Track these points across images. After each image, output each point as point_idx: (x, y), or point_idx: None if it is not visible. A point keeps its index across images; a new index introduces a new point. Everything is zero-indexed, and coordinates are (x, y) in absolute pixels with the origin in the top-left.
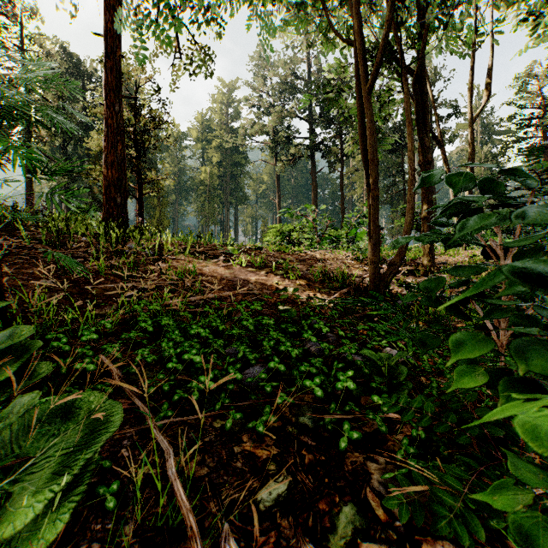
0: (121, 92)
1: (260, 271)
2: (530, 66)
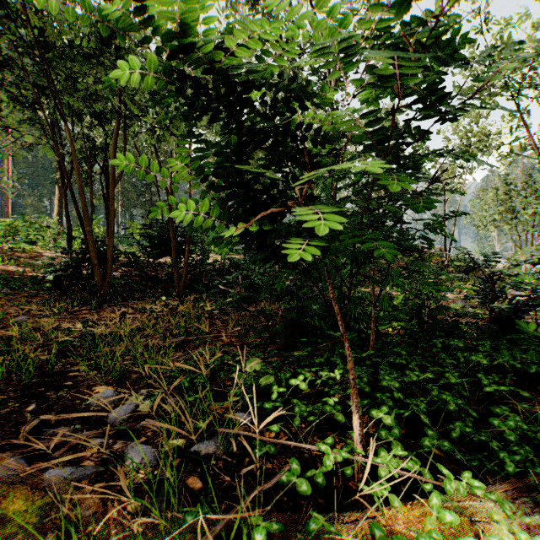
0: None
1: (0, 263)
2: None
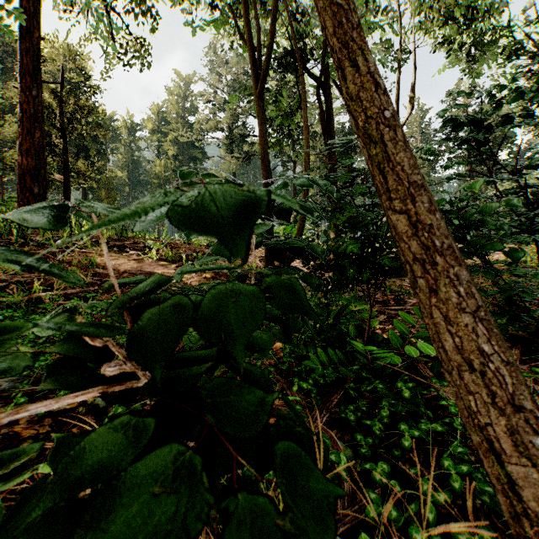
0: (39, 76)
1: (172, 264)
2: (457, 84)
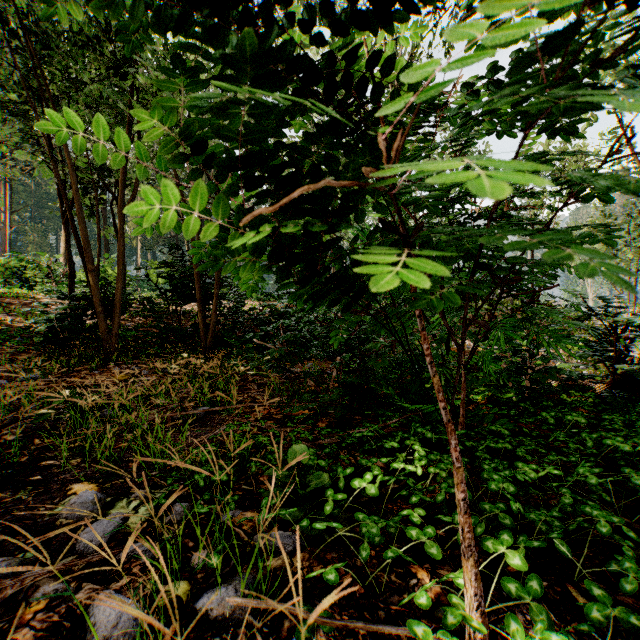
0: None
1: None
2: None
